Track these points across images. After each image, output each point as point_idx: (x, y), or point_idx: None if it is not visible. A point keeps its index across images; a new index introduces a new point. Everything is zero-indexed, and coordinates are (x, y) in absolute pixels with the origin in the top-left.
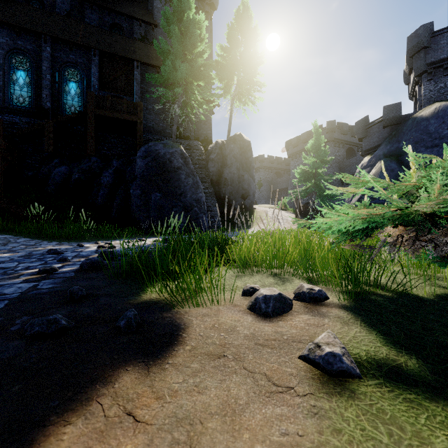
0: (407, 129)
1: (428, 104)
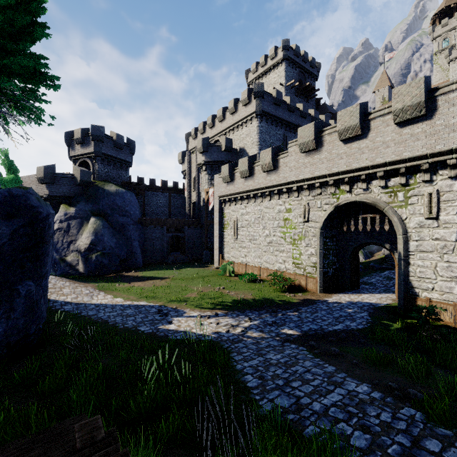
0: (101, 196)
1: (101, 179)
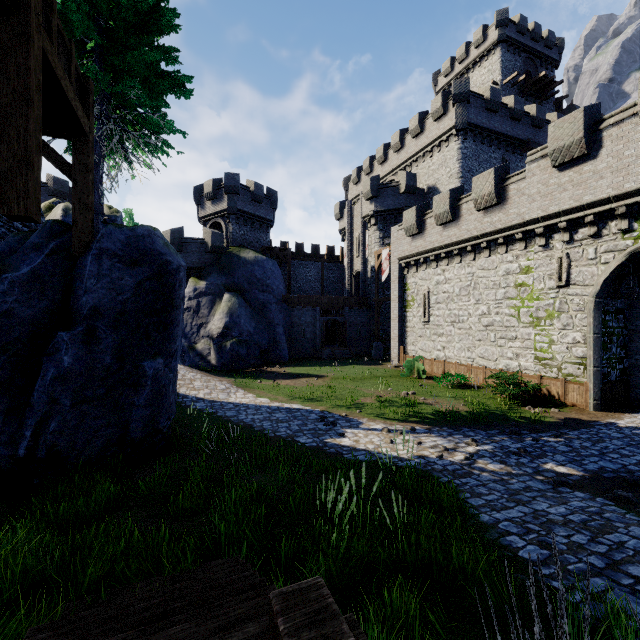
0: (236, 266)
1: (236, 244)
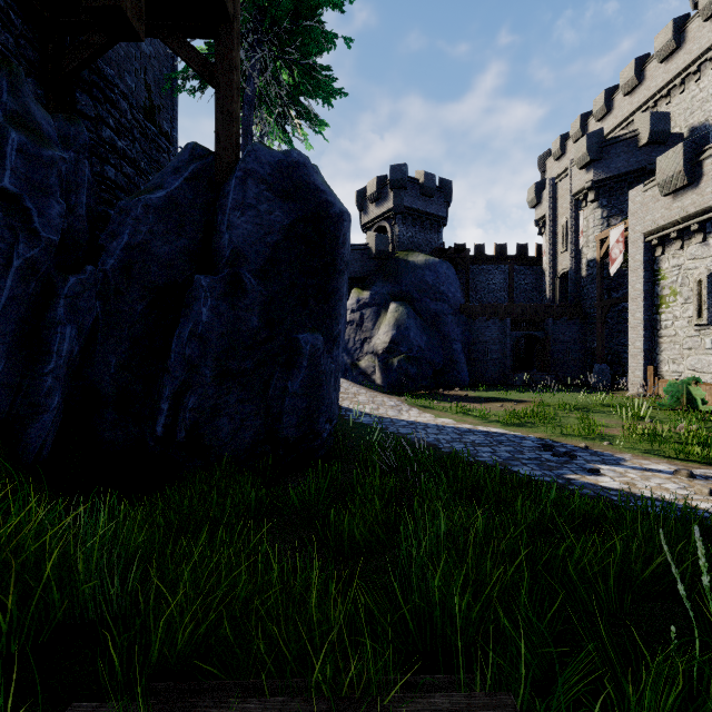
0: (403, 272)
1: (403, 249)
